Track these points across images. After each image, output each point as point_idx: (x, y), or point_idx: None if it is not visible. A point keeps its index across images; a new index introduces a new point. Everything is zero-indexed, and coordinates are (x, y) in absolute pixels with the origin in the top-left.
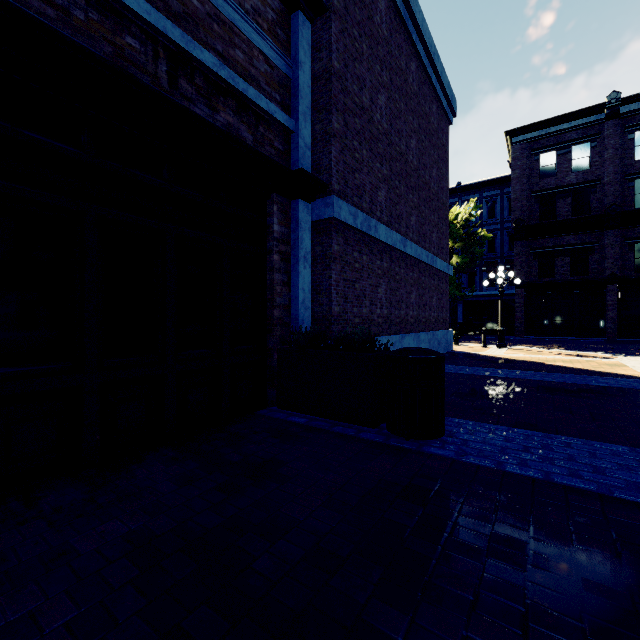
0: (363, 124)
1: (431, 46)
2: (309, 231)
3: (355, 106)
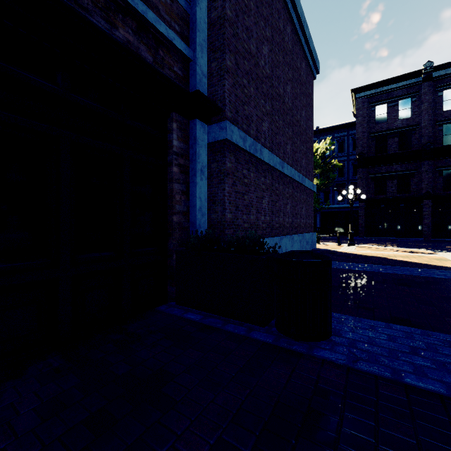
0: (251, 66)
1: (302, 15)
2: (205, 148)
3: (244, 50)
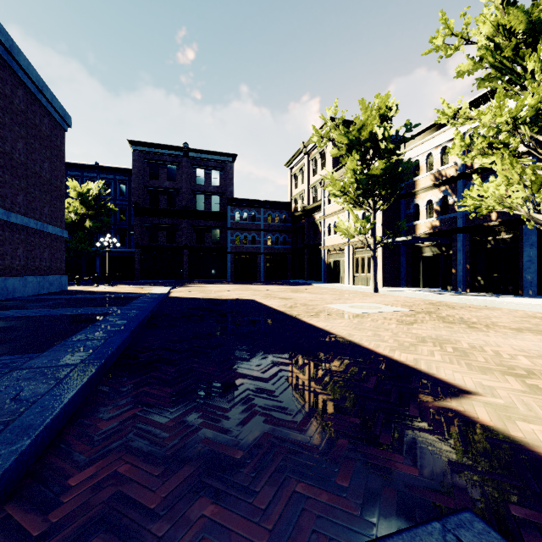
0: None
1: (39, 82)
2: None
3: None
